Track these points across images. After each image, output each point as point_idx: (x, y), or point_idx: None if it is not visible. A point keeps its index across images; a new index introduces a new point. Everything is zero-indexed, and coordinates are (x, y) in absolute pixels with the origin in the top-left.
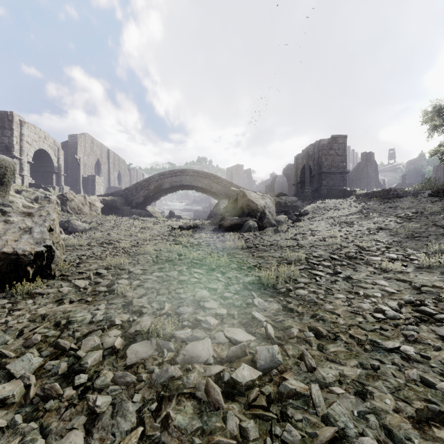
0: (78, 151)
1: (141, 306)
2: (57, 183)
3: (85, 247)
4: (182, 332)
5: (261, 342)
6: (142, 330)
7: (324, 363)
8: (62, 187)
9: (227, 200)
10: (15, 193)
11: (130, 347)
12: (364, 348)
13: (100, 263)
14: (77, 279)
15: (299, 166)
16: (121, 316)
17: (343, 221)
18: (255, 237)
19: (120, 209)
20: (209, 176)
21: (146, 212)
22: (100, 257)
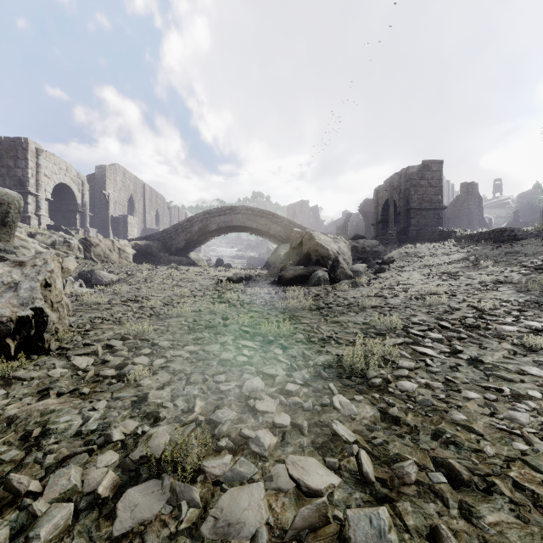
0: (107, 186)
1: (160, 405)
2: (81, 225)
3: (104, 306)
4: (216, 463)
5: (353, 490)
6: (150, 459)
7: None
8: (88, 230)
9: (288, 244)
10: (28, 236)
11: (124, 496)
12: None
13: (117, 330)
14: (78, 356)
15: (380, 201)
16: (124, 424)
17: (444, 272)
18: (327, 293)
19: (156, 256)
20: (267, 214)
21: (187, 260)
22: (119, 321)
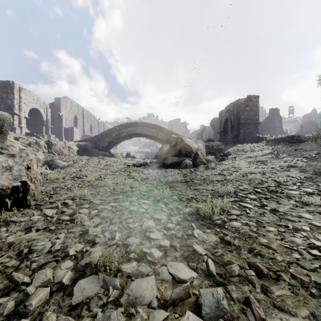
0: (61, 109)
1: (95, 236)
2: (46, 132)
3: (60, 180)
4: (128, 266)
5: (204, 280)
6: (91, 264)
7: (272, 312)
8: (50, 135)
9: (168, 144)
10: (14, 139)
11: (77, 284)
12: (310, 292)
13: (69, 194)
14: (47, 209)
15: (222, 119)
16: (75, 246)
17: (259, 160)
18: (191, 173)
19: (90, 151)
20: (156, 127)
21: (109, 153)
22: (70, 189)
